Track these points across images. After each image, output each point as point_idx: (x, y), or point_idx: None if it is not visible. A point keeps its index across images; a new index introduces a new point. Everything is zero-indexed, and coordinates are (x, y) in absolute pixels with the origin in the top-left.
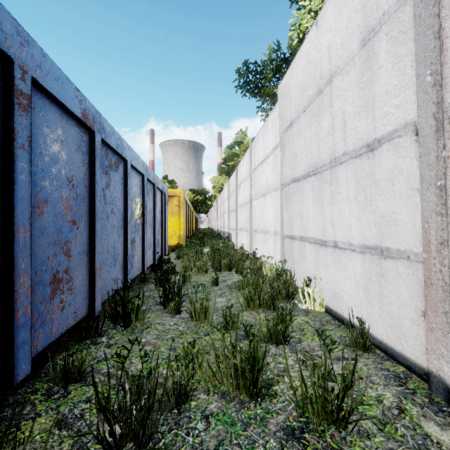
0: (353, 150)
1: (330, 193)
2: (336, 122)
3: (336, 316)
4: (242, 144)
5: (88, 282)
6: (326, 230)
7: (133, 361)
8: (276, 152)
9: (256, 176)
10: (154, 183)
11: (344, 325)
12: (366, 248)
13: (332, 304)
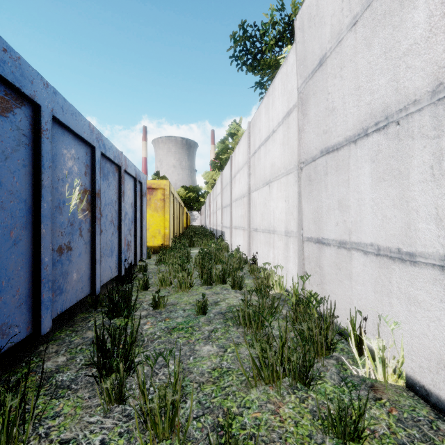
0: None
1: (431, 155)
2: None
3: None
4: (237, 136)
5: None
6: (416, 231)
7: None
8: (289, 121)
9: (256, 160)
10: (118, 165)
11: None
12: None
13: (433, 383)
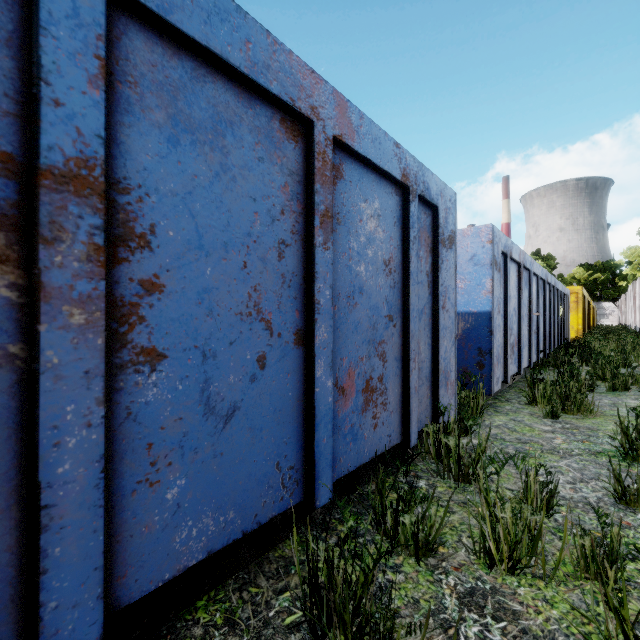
0: None
1: None
2: None
3: None
4: None
5: (553, 340)
6: None
7: None
8: None
9: None
10: (564, 293)
11: None
12: None
13: None
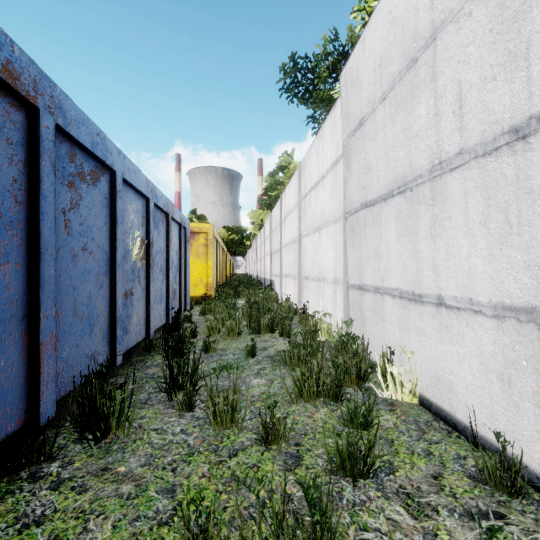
0: (479, 144)
1: (430, 219)
2: (444, 104)
3: (440, 415)
4: (288, 169)
5: (26, 369)
6: (422, 277)
7: (90, 527)
8: (337, 169)
9: (307, 204)
10: (167, 212)
11: (457, 431)
12: (507, 310)
13: (433, 395)
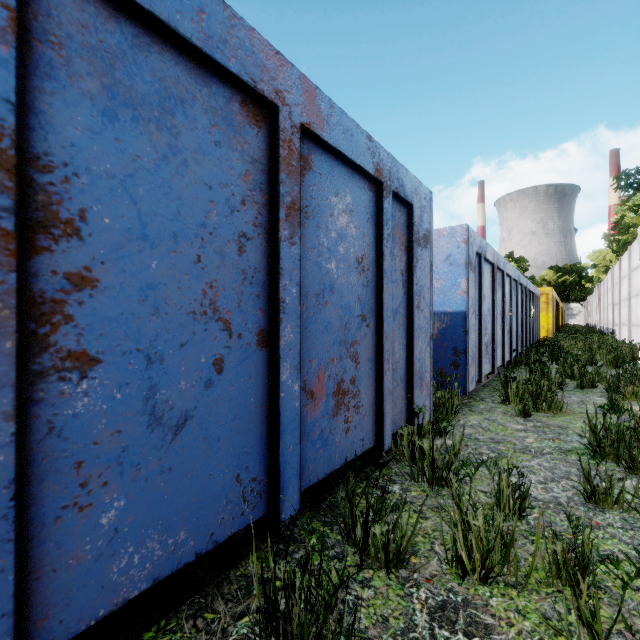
0: None
1: None
2: None
3: None
4: None
5: (525, 339)
6: None
7: None
8: None
9: (632, 277)
10: (535, 294)
11: None
12: None
13: None
